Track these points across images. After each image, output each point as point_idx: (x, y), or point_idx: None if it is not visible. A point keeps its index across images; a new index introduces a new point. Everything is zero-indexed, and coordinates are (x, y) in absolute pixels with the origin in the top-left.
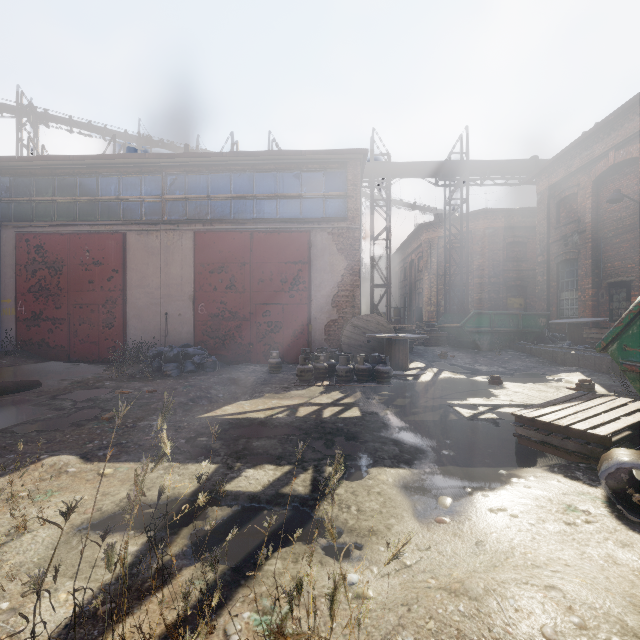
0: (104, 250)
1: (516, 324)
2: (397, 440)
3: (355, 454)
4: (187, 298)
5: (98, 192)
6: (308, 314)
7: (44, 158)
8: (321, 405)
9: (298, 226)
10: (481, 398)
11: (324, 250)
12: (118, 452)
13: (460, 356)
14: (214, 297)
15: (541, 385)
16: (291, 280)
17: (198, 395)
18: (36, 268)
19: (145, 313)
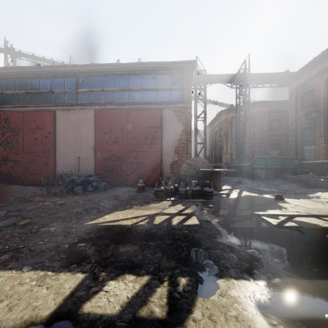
0: (43, 121)
1: (281, 164)
2: (231, 246)
3: (201, 261)
4: (90, 148)
5: (40, 88)
6: (160, 157)
7: (9, 68)
8: (170, 214)
9: (155, 106)
10: (276, 210)
11: (170, 120)
12: (10, 258)
13: (249, 182)
14: (106, 148)
15: (309, 200)
16: (151, 138)
17: (91, 206)
18: (4, 131)
19: (66, 157)
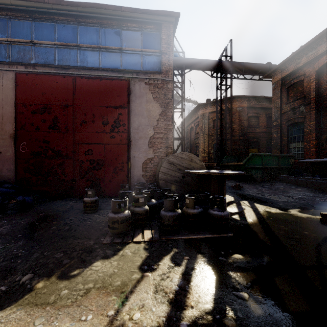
0: None
1: (277, 162)
2: None
3: None
4: (8, 136)
5: None
6: (127, 153)
7: None
8: None
9: (118, 75)
10: None
11: (142, 97)
12: None
13: (246, 186)
14: (36, 136)
15: None
16: (112, 122)
17: None
18: None
19: None
